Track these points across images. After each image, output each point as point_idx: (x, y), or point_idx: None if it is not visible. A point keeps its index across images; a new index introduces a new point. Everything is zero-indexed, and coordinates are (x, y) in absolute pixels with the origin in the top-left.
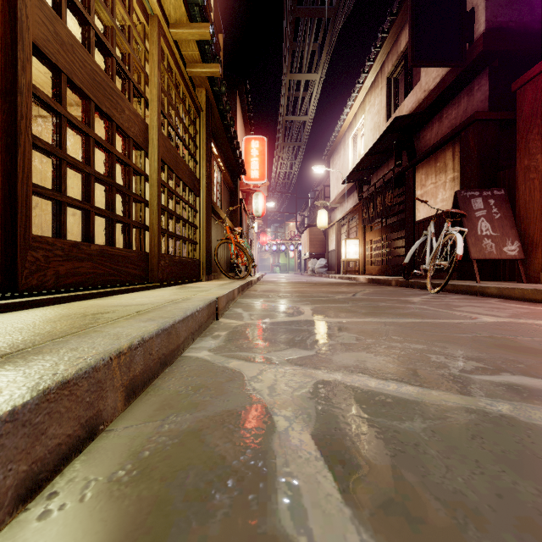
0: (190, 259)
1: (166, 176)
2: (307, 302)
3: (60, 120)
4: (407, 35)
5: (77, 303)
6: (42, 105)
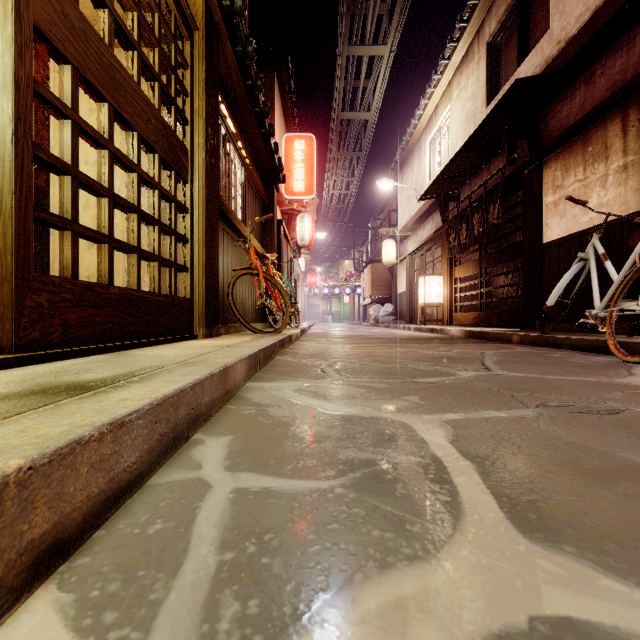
0: (164, 297)
1: (69, 91)
2: (414, 399)
3: None
4: None
5: None
6: None
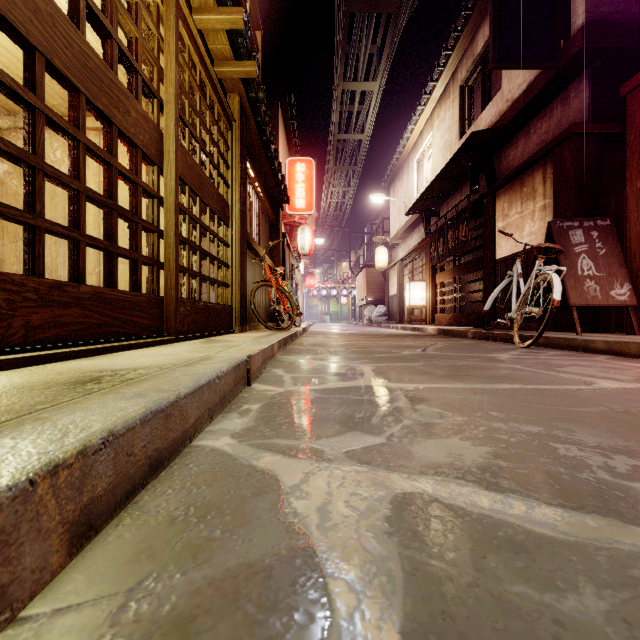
0: (220, 305)
1: (187, 200)
2: (367, 360)
3: (34, 115)
4: (486, 33)
5: (53, 365)
6: (7, 92)
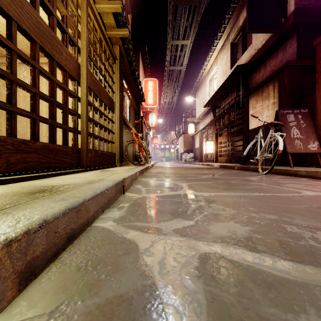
0: (109, 153)
1: (92, 99)
2: (184, 180)
3: (11, 53)
4: (244, 15)
5: (20, 183)
6: None
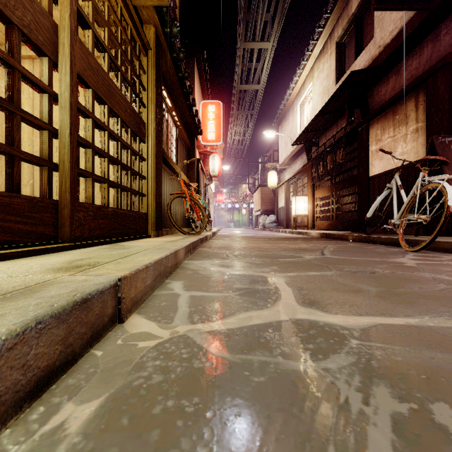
0: (133, 212)
1: (90, 103)
2: (274, 267)
3: None
4: None
5: None
6: None
